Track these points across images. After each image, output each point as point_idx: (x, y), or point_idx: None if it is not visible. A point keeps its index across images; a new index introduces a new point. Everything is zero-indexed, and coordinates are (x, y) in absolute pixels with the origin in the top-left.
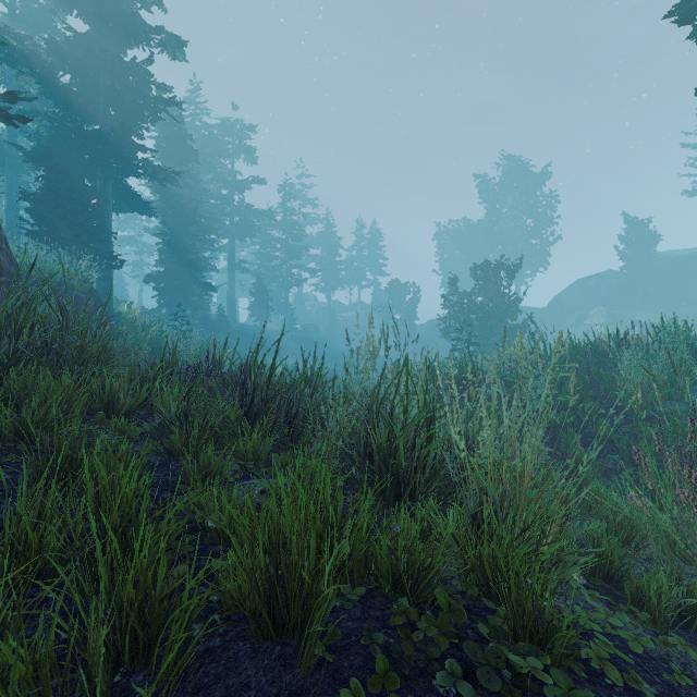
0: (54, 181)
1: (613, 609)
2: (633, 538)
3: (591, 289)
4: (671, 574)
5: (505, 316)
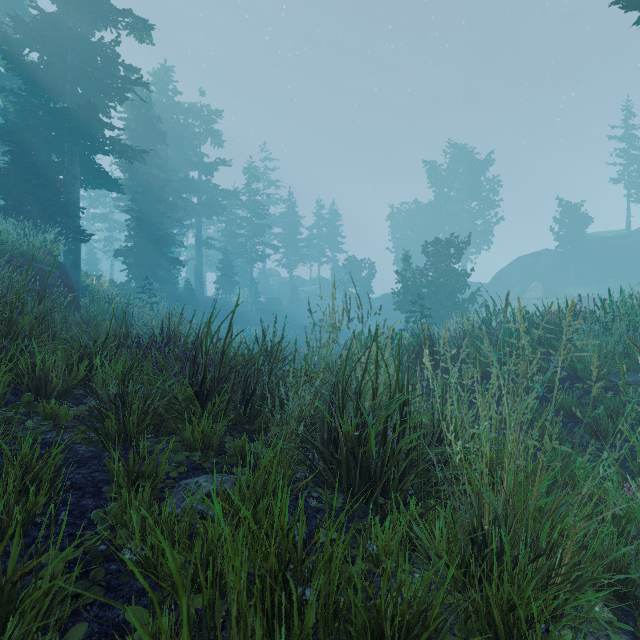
0: (21, 156)
1: None
2: (629, 533)
3: (530, 266)
4: None
5: (455, 290)
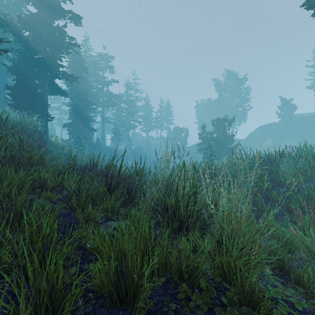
0: (21, 80)
1: (286, 286)
2: (291, 248)
3: (265, 130)
4: (312, 268)
5: (227, 143)
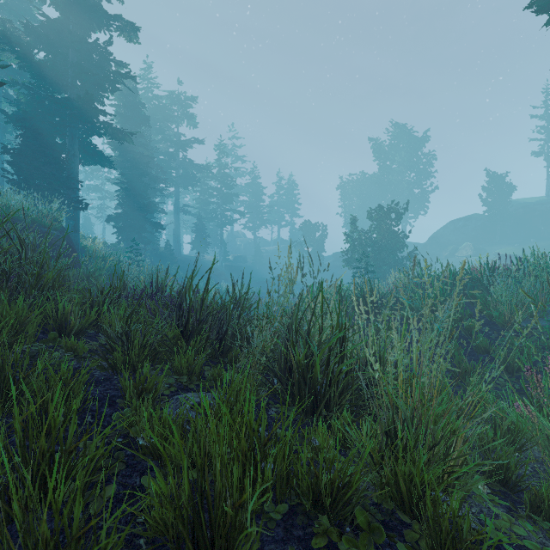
0: (31, 138)
1: (515, 516)
2: (519, 441)
3: (461, 228)
4: None
5: (395, 249)
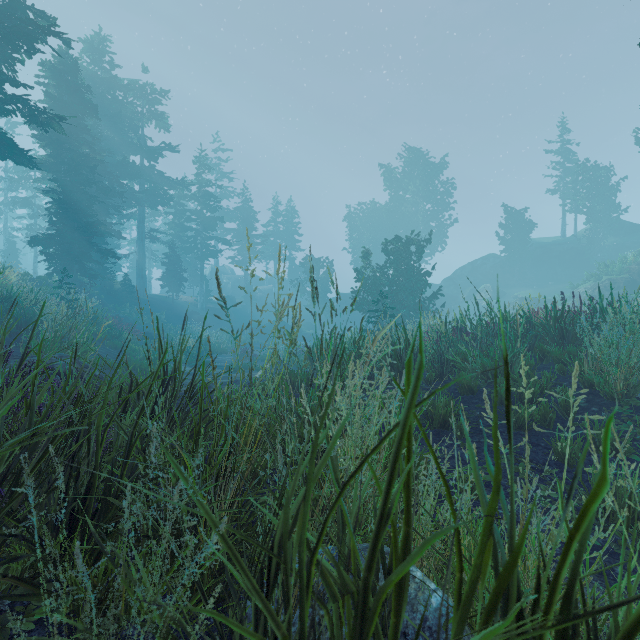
0: None
1: None
2: None
3: (479, 268)
4: None
5: (415, 289)
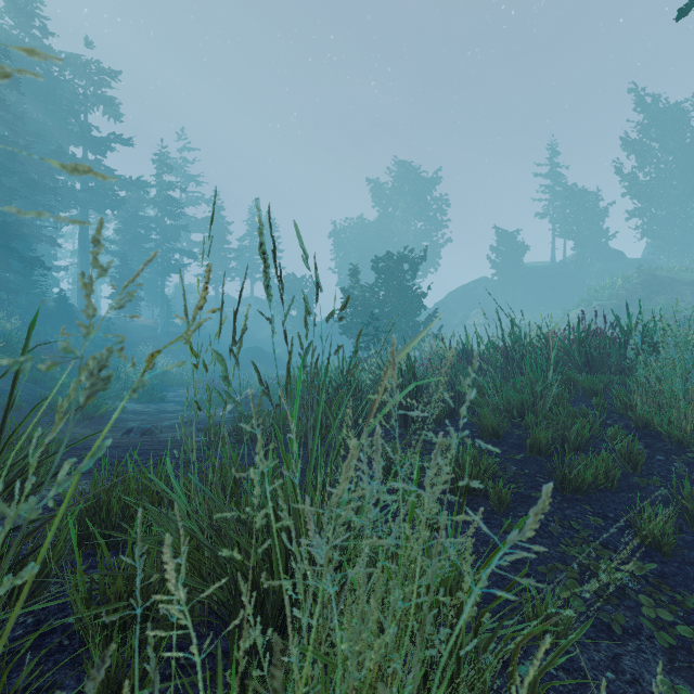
0: None
1: None
2: None
3: (472, 292)
4: None
5: (408, 312)
